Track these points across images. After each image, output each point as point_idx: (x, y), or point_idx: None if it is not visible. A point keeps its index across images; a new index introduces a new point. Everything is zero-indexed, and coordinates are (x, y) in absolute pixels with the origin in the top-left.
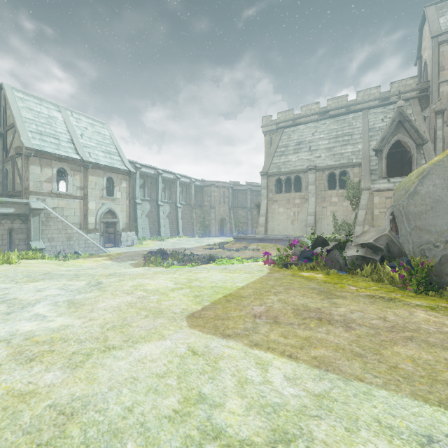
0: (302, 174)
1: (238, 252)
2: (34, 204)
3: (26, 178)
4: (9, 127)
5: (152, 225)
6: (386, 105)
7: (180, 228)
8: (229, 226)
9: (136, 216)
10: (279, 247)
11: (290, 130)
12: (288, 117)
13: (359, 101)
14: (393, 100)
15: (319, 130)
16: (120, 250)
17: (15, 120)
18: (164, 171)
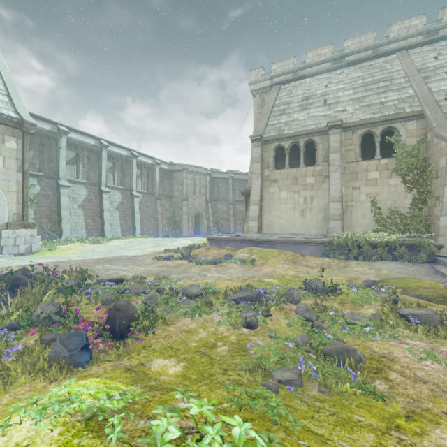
0: (317, 137)
1: (215, 266)
2: None
3: None
4: None
5: (90, 219)
6: (434, 41)
7: (138, 225)
8: (206, 223)
9: (59, 206)
10: (290, 256)
11: (290, 85)
12: (286, 68)
13: (393, 38)
14: (446, 33)
15: (335, 80)
16: None
17: None
18: (111, 143)
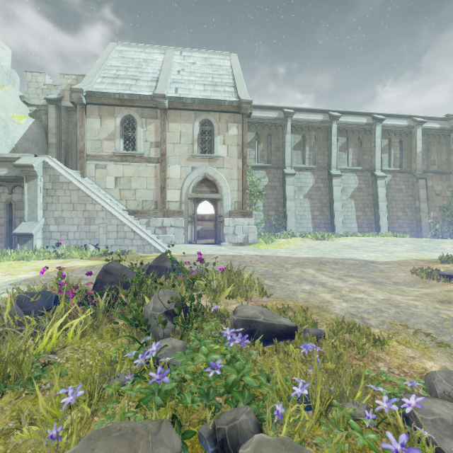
0: None
1: None
2: (26, 158)
3: (81, 137)
4: None
5: (317, 211)
6: None
7: (383, 219)
8: None
9: (284, 197)
10: None
11: None
12: None
13: None
14: None
15: None
16: (205, 250)
17: (90, 69)
18: (344, 112)
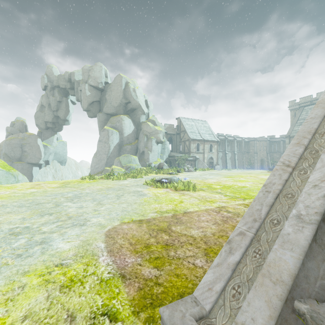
0: None
1: None
2: (196, 156)
3: (190, 148)
4: (182, 131)
5: (223, 163)
6: None
7: (236, 164)
8: (266, 164)
9: None
10: None
11: (308, 108)
12: (306, 100)
13: None
14: None
15: None
16: None
17: (186, 130)
18: (228, 136)
